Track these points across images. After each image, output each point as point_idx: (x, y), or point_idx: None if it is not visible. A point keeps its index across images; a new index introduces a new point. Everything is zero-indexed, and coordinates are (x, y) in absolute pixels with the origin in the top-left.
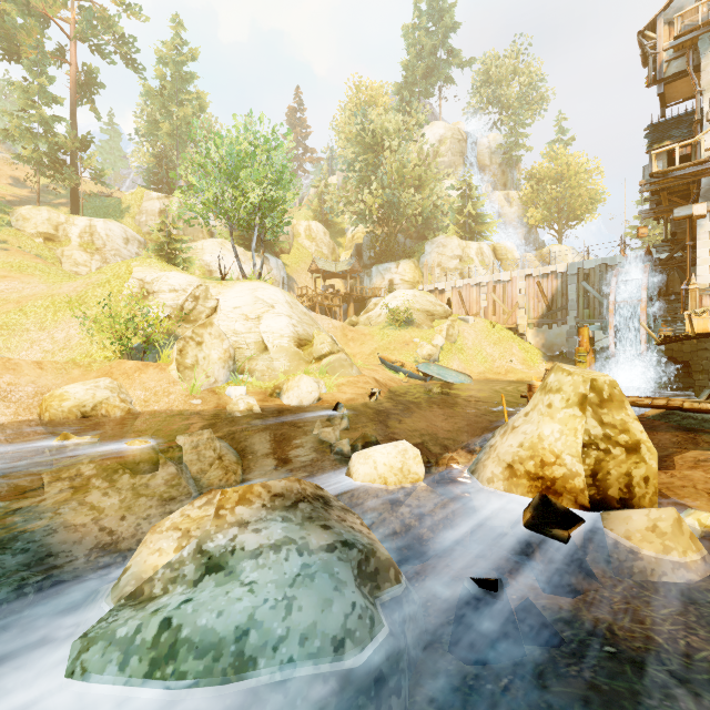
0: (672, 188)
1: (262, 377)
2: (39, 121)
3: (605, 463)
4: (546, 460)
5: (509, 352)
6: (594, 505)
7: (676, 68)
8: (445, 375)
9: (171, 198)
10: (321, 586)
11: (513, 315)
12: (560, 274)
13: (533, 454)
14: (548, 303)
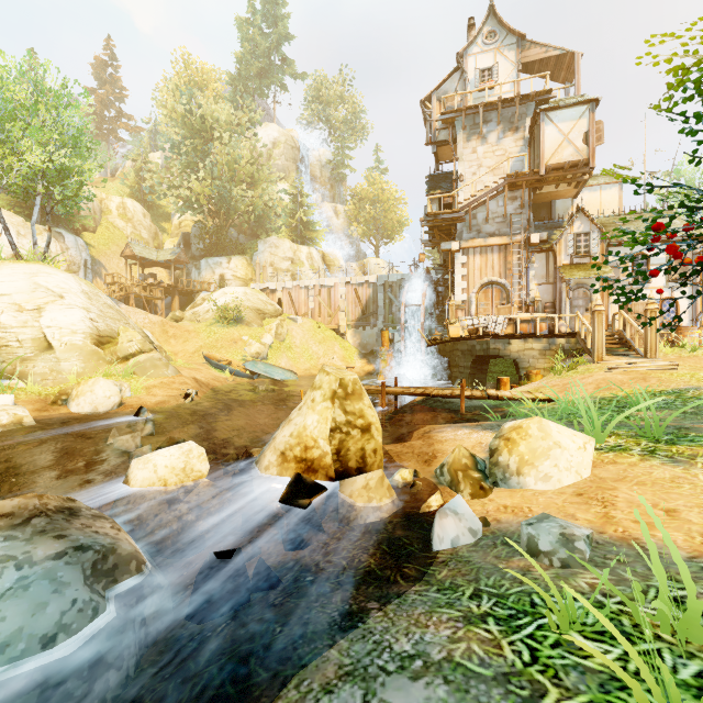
0: (441, 226)
1: (42, 382)
2: None
3: (346, 442)
4: (308, 445)
5: (332, 350)
6: (338, 476)
7: (444, 136)
8: (272, 373)
9: None
10: (36, 593)
11: (335, 317)
12: (372, 284)
13: (299, 441)
14: (363, 308)
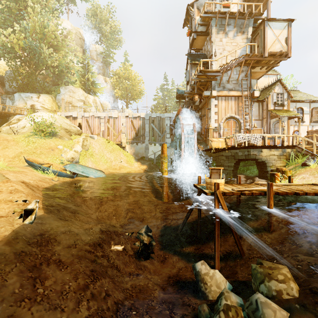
0: (202, 82)
1: None
2: None
3: None
4: None
5: (119, 156)
6: None
7: (200, 30)
8: (88, 172)
9: None
10: None
11: (119, 137)
12: (142, 118)
13: None
14: (136, 132)
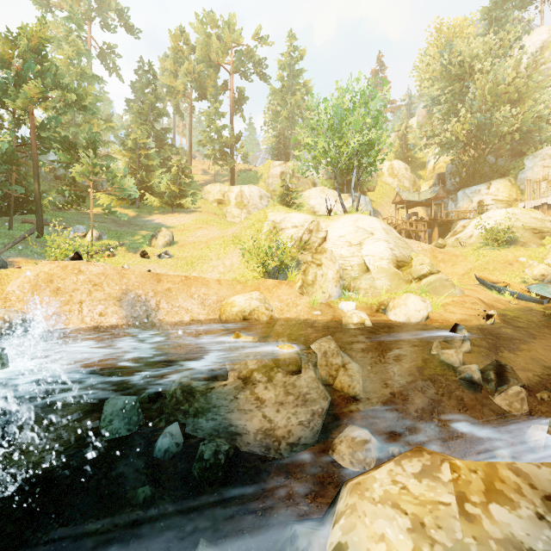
0: None
1: (365, 294)
2: (215, 131)
3: None
4: None
5: None
6: None
7: None
8: None
9: (287, 163)
10: None
11: None
12: None
13: None
14: None
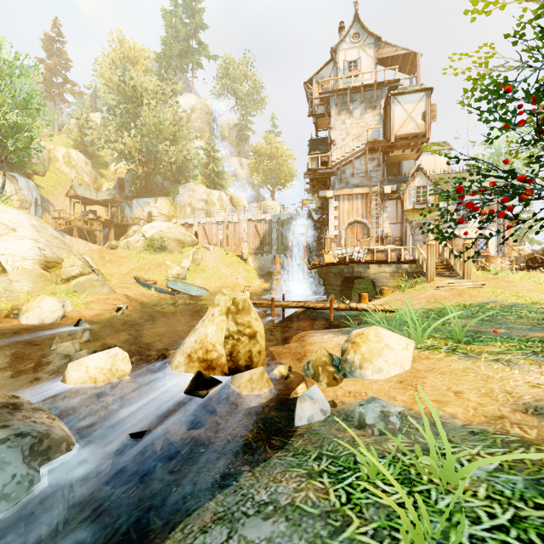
0: (319, 179)
1: None
2: None
3: (237, 346)
4: (208, 349)
5: (237, 272)
6: (231, 372)
7: (321, 110)
8: (189, 290)
9: None
10: None
11: (240, 246)
12: (268, 221)
13: (202, 346)
14: (261, 239)
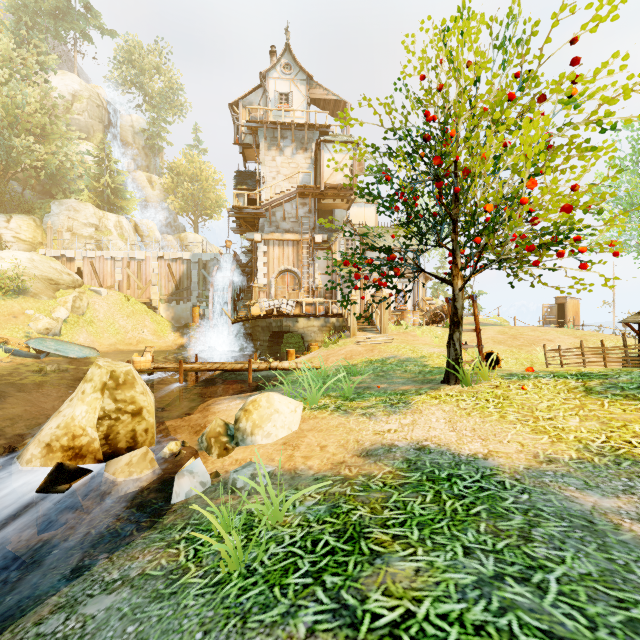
0: (247, 218)
1: None
2: None
3: (116, 427)
4: (77, 434)
5: (142, 324)
6: (107, 457)
7: (249, 140)
8: (66, 350)
9: None
10: None
11: (147, 291)
12: (186, 261)
13: (67, 431)
14: (177, 283)
